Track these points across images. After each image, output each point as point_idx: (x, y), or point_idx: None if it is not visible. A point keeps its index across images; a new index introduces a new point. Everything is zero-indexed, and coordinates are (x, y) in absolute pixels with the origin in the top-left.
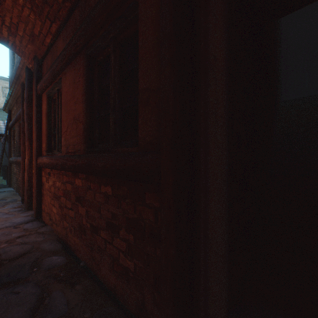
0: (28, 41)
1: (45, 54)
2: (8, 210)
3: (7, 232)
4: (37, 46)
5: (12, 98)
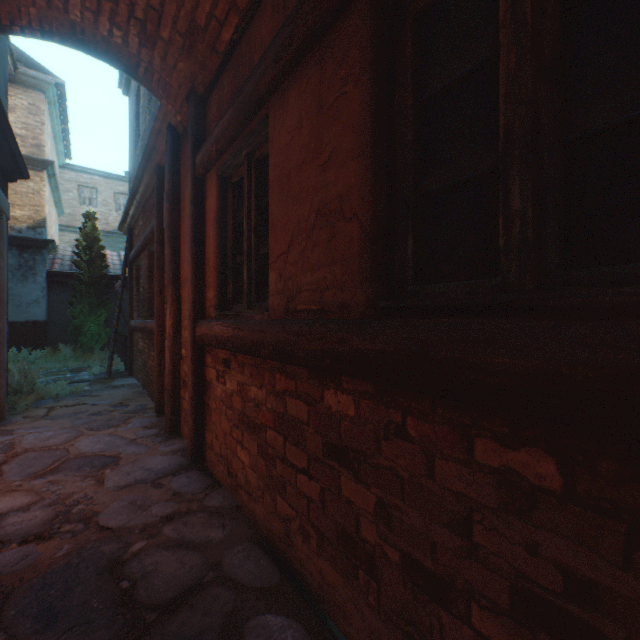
0: (180, 52)
1: (215, 78)
2: (134, 434)
3: (140, 500)
4: (197, 60)
5: (135, 202)
